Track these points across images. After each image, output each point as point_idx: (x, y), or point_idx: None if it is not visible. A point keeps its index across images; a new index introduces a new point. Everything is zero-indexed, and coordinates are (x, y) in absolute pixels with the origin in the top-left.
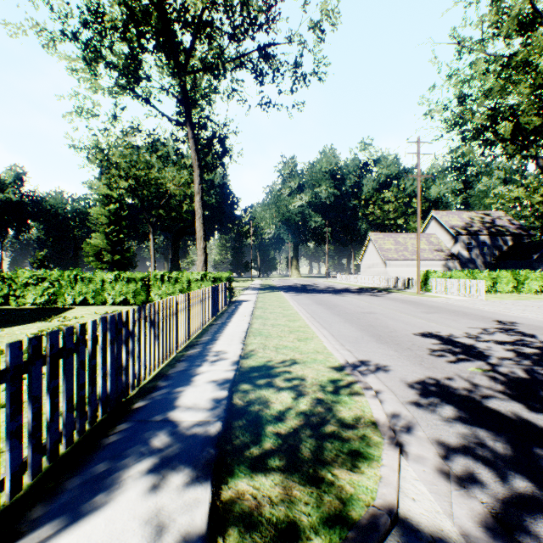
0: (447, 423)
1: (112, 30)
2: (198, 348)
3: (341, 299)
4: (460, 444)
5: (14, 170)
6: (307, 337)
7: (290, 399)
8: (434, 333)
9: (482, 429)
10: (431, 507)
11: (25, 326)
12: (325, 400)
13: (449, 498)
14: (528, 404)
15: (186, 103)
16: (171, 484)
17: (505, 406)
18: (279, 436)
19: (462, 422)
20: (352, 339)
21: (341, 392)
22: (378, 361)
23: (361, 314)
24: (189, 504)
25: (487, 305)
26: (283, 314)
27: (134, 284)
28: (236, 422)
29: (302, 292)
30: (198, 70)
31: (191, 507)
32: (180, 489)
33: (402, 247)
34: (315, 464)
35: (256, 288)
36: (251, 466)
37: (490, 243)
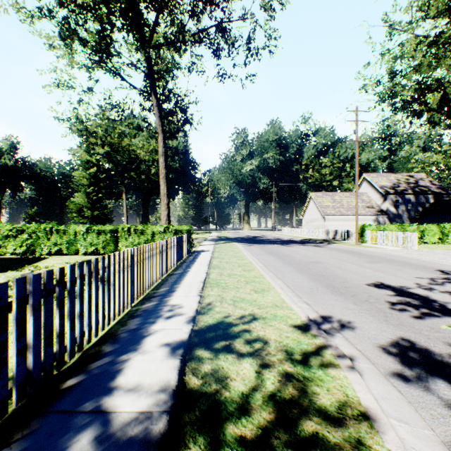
0: None
1: (85, 10)
2: (154, 301)
3: (289, 250)
4: None
5: (9, 139)
6: (263, 288)
7: (253, 373)
8: (386, 284)
9: None
10: None
11: None
12: (295, 376)
13: None
14: None
15: (151, 75)
16: None
17: None
18: (244, 444)
19: None
20: (307, 290)
21: (312, 362)
22: (340, 317)
23: (309, 263)
24: None
25: (422, 254)
26: (238, 263)
27: (104, 236)
28: (186, 414)
29: (253, 243)
30: (162, 44)
31: None
32: None
33: (338, 204)
34: None
35: (213, 239)
36: None
37: (415, 201)
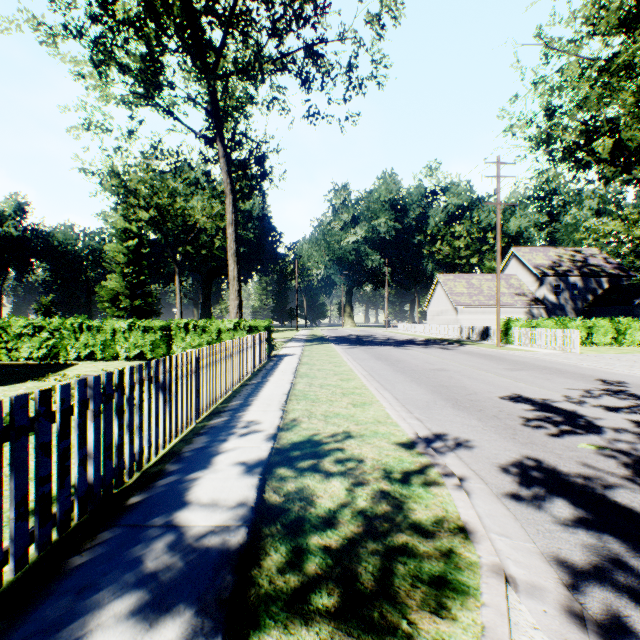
0: (565, 529)
1: (126, 25)
2: (224, 416)
3: (405, 353)
4: (590, 563)
5: (15, 199)
6: (365, 401)
7: (344, 491)
8: (525, 396)
9: (616, 539)
10: None
11: (11, 386)
12: (392, 493)
13: None
14: None
15: (216, 114)
16: None
17: (639, 502)
18: (328, 552)
19: (586, 528)
20: (422, 404)
21: (413, 480)
22: (458, 435)
23: (430, 371)
24: None
25: (584, 360)
26: (334, 371)
27: (152, 335)
28: (267, 528)
29: (357, 344)
30: (231, 74)
31: None
32: None
33: (477, 290)
34: (381, 602)
35: (302, 339)
36: (286, 606)
37: (582, 286)
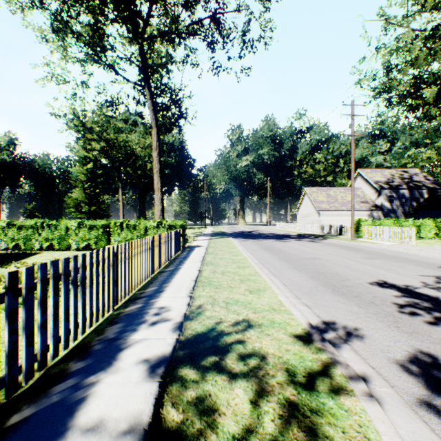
0: None
1: (78, 2)
2: (139, 303)
3: (284, 245)
4: None
5: (8, 136)
6: (259, 288)
7: (248, 404)
8: (390, 283)
9: None
10: None
11: None
12: (301, 409)
13: None
14: None
15: (144, 67)
16: None
17: None
18: None
19: None
20: (306, 290)
21: (320, 387)
22: (346, 322)
23: (306, 260)
24: None
25: (421, 250)
26: (233, 260)
27: (96, 231)
28: None
29: (248, 238)
30: (155, 36)
31: None
32: None
33: (333, 199)
34: None
35: (209, 234)
36: None
37: (409, 196)
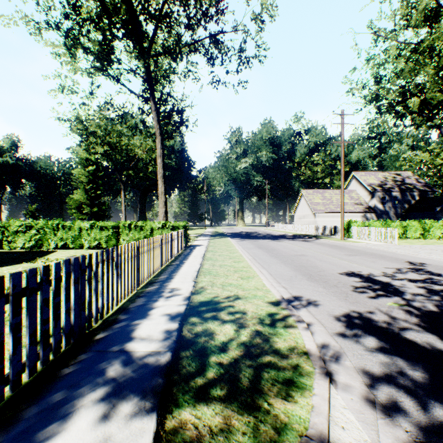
0: (371, 353)
1: (88, 21)
2: (156, 285)
3: (278, 244)
4: (383, 373)
5: (11, 138)
6: (249, 276)
7: (233, 331)
8: (356, 273)
9: (402, 359)
10: (359, 436)
11: (12, 266)
12: (263, 332)
13: (375, 427)
14: (440, 335)
15: (149, 82)
16: (120, 414)
17: (420, 338)
18: (221, 366)
19: (384, 353)
20: (287, 278)
21: (277, 325)
22: (309, 297)
23: (294, 256)
24: (135, 434)
25: (399, 248)
26: (230, 256)
27: (106, 231)
28: (184, 352)
29: (246, 238)
30: (160, 54)
31: (136, 437)
32: (127, 419)
33: (328, 201)
34: (252, 393)
35: (208, 234)
36: (195, 395)
37: (401, 198)
